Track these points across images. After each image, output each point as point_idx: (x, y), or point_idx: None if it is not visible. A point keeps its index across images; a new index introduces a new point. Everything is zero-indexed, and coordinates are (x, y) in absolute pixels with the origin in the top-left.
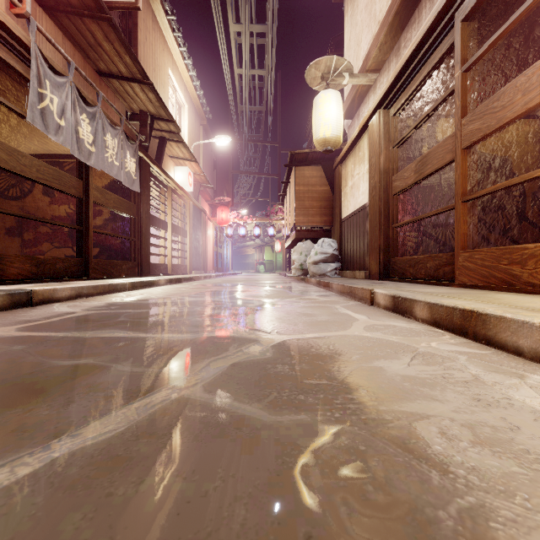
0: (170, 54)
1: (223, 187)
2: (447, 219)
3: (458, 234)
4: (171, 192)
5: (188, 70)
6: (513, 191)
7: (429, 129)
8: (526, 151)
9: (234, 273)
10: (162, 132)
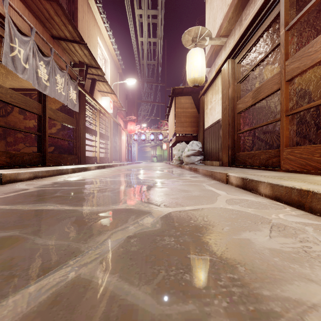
0: (98, 28)
1: (131, 110)
2: (271, 129)
3: (283, 137)
4: (99, 113)
5: (110, 38)
6: (312, 111)
7: (259, 72)
8: (320, 86)
9: (138, 162)
10: (93, 75)
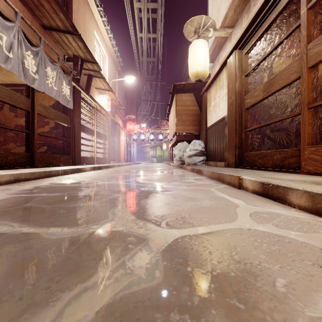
0: (95, 22)
1: (130, 109)
2: (281, 126)
3: (304, 133)
4: (96, 111)
5: (108, 33)
6: None
7: (268, 64)
8: None
9: (137, 163)
10: (89, 71)
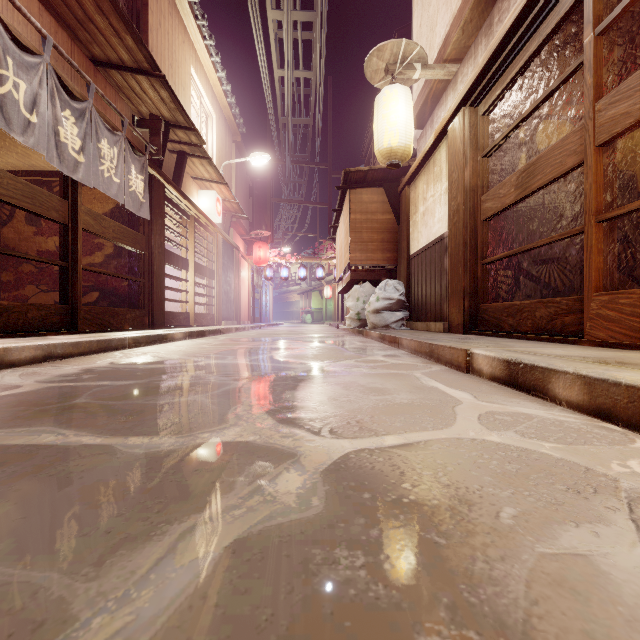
0: (192, 48)
1: (261, 219)
2: (552, 254)
3: (590, 269)
4: (194, 222)
5: (216, 70)
6: (639, 216)
7: (528, 134)
8: None
9: (274, 324)
10: (181, 145)
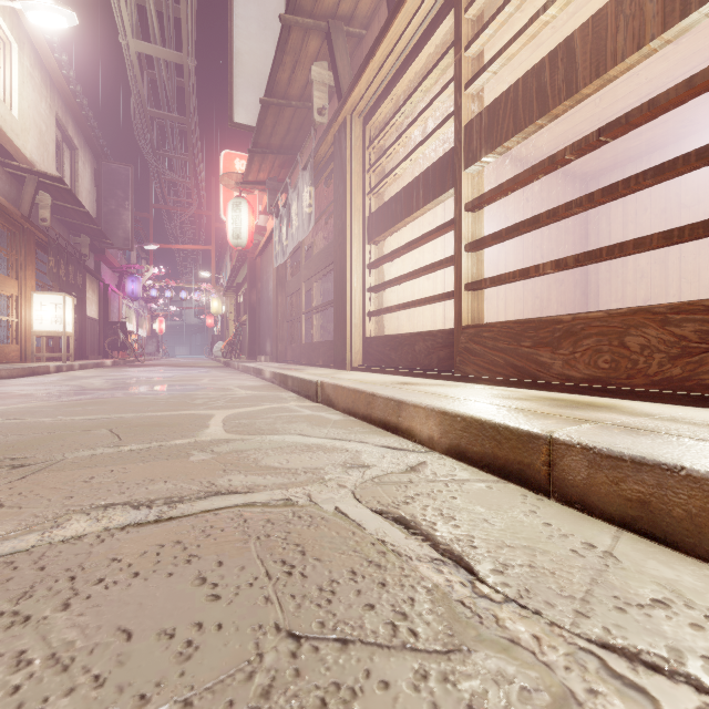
0: None
1: None
2: None
3: None
4: None
5: None
6: None
7: None
8: None
9: None
10: None
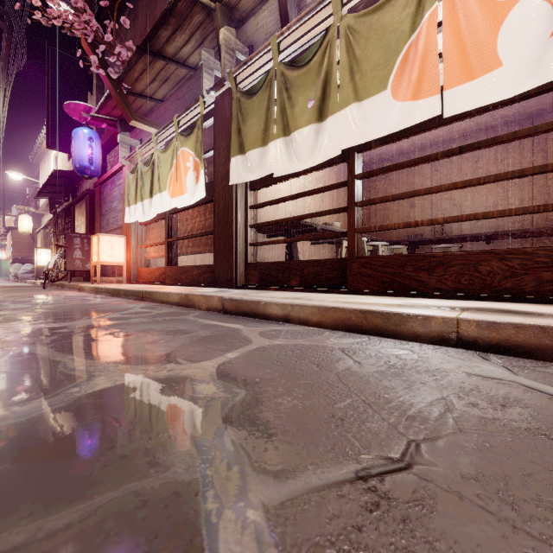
0: None
1: None
2: None
3: None
4: None
5: None
6: None
7: None
8: None
9: None
10: None
